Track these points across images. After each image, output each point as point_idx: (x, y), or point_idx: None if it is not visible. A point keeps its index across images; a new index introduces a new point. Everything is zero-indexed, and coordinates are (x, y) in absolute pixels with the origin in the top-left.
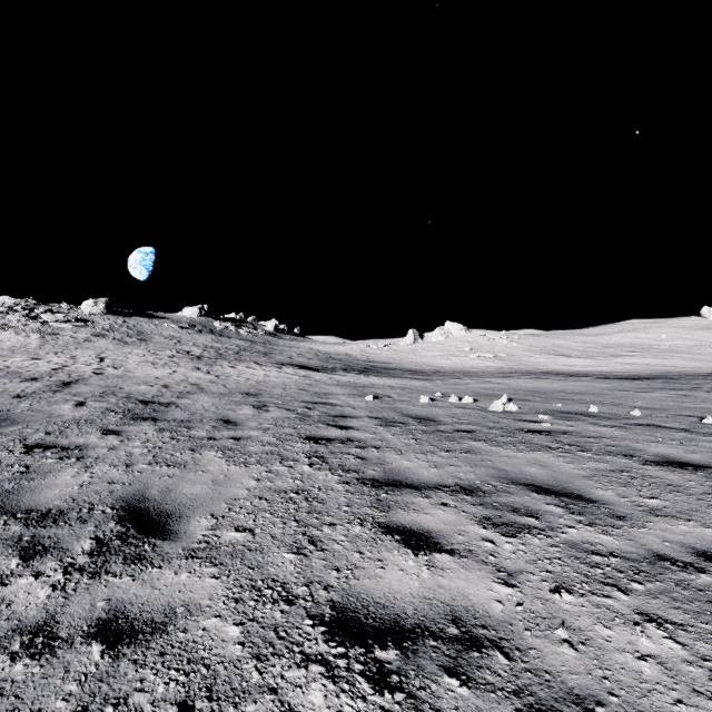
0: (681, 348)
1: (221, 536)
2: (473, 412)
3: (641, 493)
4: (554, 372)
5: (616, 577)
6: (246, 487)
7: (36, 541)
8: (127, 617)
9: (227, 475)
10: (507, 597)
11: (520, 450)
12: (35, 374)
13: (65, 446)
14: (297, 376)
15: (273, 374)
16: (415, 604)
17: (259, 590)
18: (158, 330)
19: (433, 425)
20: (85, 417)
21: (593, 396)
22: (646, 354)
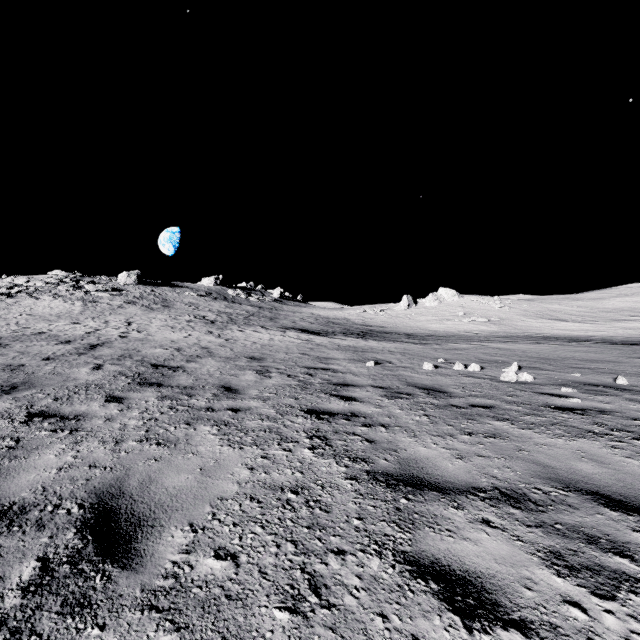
0: None
1: (195, 566)
2: (483, 381)
3: None
4: (552, 336)
5: None
6: (237, 480)
7: None
8: None
9: (218, 460)
10: None
11: (557, 435)
12: (70, 337)
13: (65, 415)
14: (299, 340)
15: (277, 338)
16: None
17: None
18: (180, 298)
19: (443, 398)
20: (96, 381)
21: (611, 364)
22: None
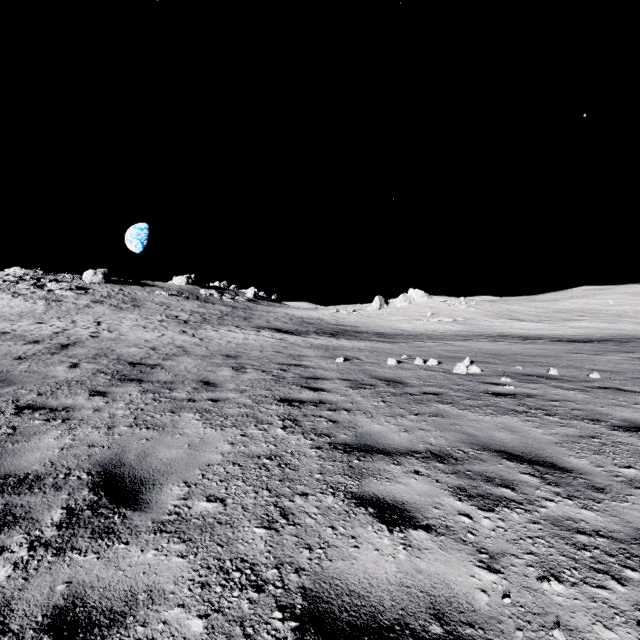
0: (628, 313)
1: (192, 507)
2: (438, 374)
3: (615, 461)
4: (510, 335)
5: (607, 562)
6: (220, 452)
7: (7, 510)
8: (85, 605)
9: (203, 438)
10: (492, 586)
11: (487, 413)
12: (37, 337)
13: (53, 407)
14: (274, 339)
15: (251, 337)
16: (393, 593)
17: (227, 572)
18: (150, 297)
19: (401, 387)
20: (76, 378)
21: (550, 359)
22: (596, 318)
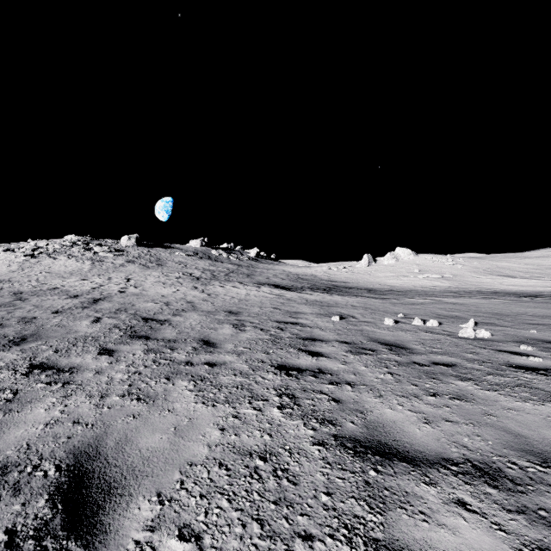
0: None
1: (158, 549)
2: (442, 338)
3: None
4: (502, 291)
5: None
6: (207, 442)
7: None
8: None
9: (191, 419)
10: None
11: (524, 398)
12: (78, 292)
13: (61, 367)
14: (272, 295)
15: (252, 293)
16: None
17: None
18: (171, 257)
19: (405, 354)
20: (93, 334)
21: None
22: None
